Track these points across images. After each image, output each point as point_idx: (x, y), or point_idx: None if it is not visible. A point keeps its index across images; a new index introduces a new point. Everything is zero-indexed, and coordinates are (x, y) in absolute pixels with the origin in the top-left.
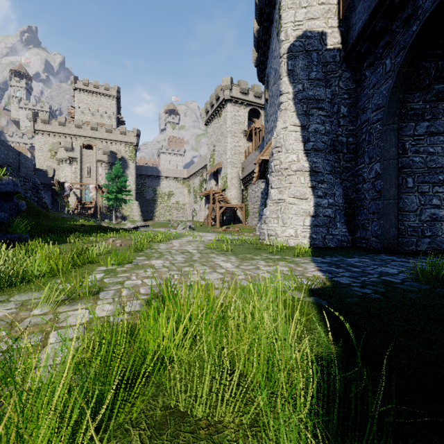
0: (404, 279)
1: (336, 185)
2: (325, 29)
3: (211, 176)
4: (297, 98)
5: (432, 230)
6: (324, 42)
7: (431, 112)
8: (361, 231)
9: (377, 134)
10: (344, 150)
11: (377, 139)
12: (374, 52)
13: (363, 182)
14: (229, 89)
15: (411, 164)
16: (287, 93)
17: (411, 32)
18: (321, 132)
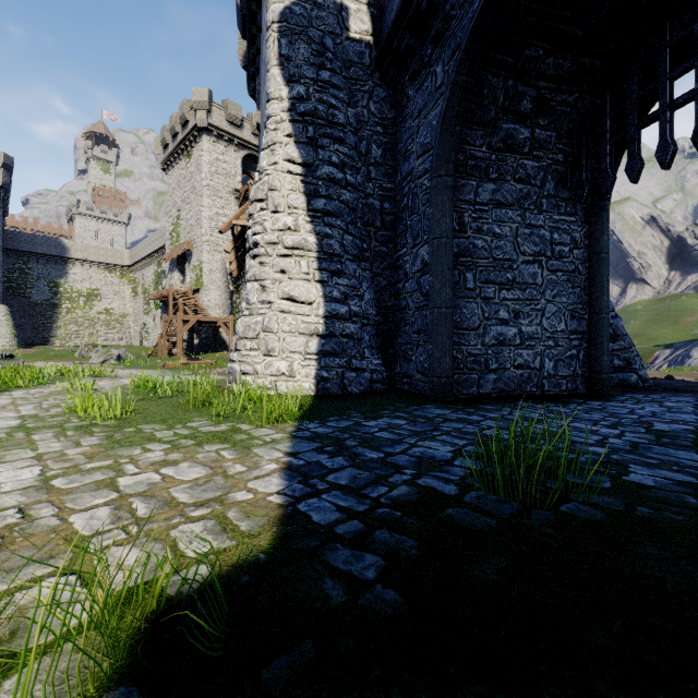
0: (465, 479)
1: (363, 282)
2: (347, 1)
3: (173, 265)
4: (296, 111)
5: (499, 360)
6: (345, 24)
7: (497, 167)
8: (402, 363)
9: (425, 196)
10: (377, 223)
11: (425, 205)
12: (421, 54)
13: (404, 278)
14: (207, 109)
15: (471, 249)
16: (279, 99)
17: (472, 14)
18: (339, 182)
